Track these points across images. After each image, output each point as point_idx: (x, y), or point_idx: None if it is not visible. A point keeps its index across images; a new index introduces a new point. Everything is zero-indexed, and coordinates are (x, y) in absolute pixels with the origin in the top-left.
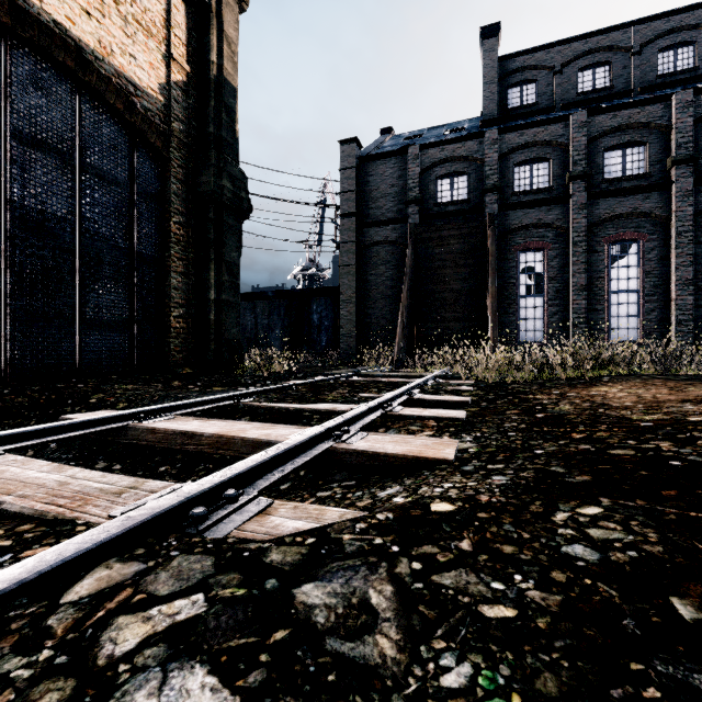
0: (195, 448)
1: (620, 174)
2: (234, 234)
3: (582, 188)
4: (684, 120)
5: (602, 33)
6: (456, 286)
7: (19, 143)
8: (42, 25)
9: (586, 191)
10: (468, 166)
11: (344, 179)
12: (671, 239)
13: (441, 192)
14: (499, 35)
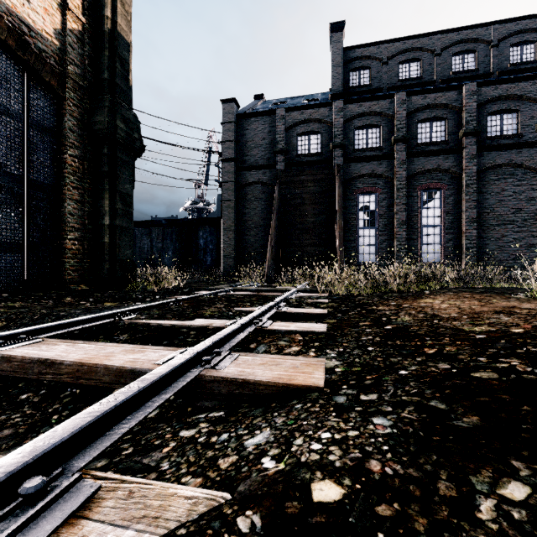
0: (54, 377)
1: (428, 140)
2: (127, 168)
3: (403, 148)
4: (471, 104)
5: (415, 37)
6: (313, 219)
7: None
8: None
9: (405, 151)
10: (321, 127)
11: (225, 131)
12: (462, 189)
13: (301, 146)
14: (343, 31)
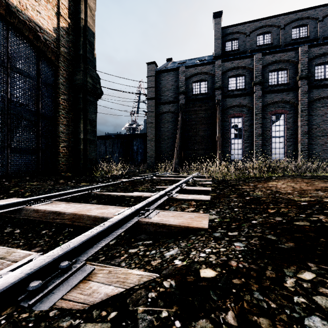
0: (60, 221)
1: (276, 83)
2: (93, 105)
3: (259, 88)
4: (304, 59)
5: (267, 18)
6: (202, 133)
7: None
8: None
9: (261, 90)
10: (208, 77)
11: (149, 81)
12: (298, 113)
13: (195, 89)
14: (221, 17)
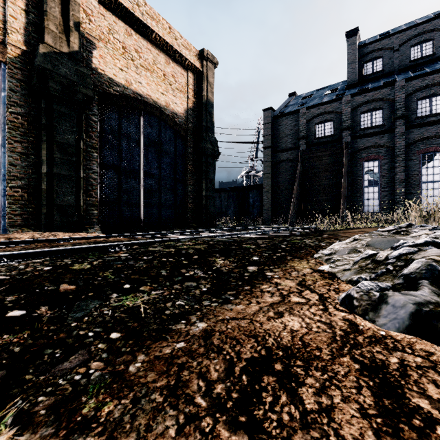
0: None
1: (428, 113)
2: (212, 166)
3: (402, 123)
4: None
5: (427, 22)
6: (326, 182)
7: (145, 146)
8: (151, 105)
9: (404, 125)
10: (333, 116)
11: (265, 129)
12: None
13: (318, 131)
14: (357, 34)
